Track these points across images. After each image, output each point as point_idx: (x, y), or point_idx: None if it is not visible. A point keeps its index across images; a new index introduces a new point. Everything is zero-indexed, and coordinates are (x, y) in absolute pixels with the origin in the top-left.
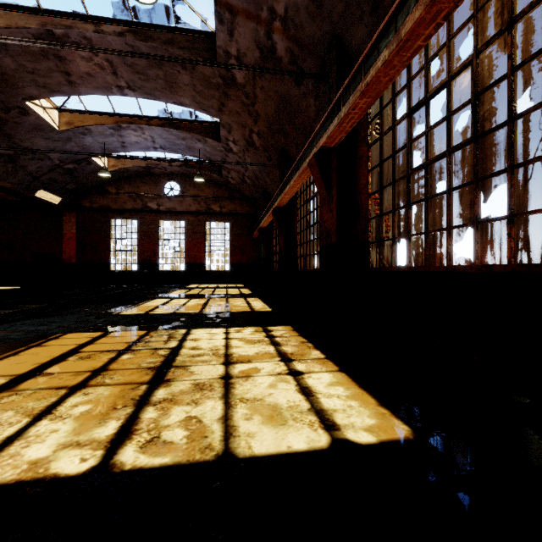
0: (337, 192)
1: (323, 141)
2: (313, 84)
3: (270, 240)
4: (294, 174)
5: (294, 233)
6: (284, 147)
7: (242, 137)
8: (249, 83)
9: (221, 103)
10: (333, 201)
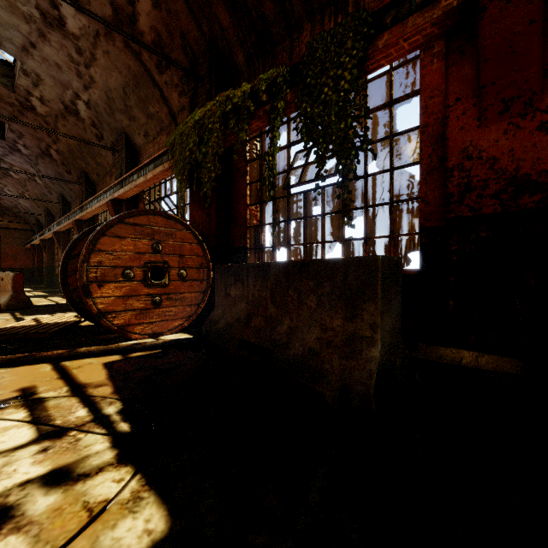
0: (62, 247)
1: (56, 230)
2: (57, 198)
3: (41, 253)
4: (49, 231)
5: (54, 254)
6: (47, 207)
7: (16, 191)
8: (22, 180)
9: (0, 177)
10: (61, 249)
